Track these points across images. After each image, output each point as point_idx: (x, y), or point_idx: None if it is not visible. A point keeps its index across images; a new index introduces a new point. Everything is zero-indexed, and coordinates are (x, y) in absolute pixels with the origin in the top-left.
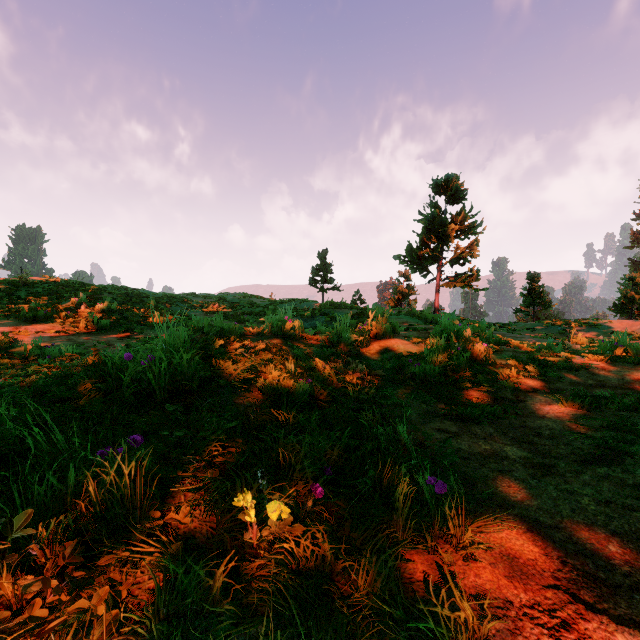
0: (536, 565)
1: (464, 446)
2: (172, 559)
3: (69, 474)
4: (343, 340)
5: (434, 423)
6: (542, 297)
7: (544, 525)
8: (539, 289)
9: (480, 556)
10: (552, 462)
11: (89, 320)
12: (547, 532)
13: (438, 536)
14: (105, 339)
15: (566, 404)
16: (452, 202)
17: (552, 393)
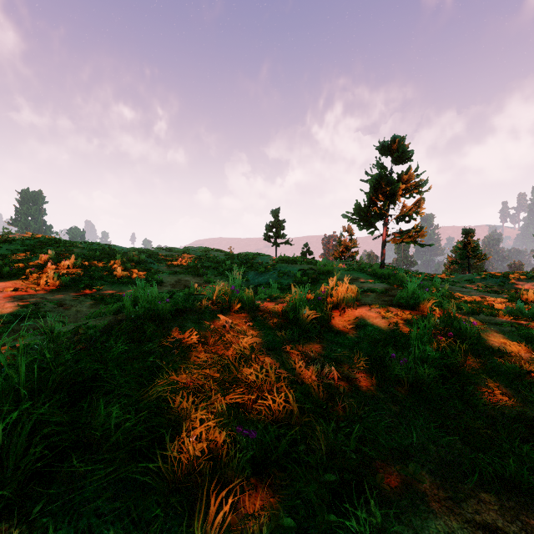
0: None
1: None
2: None
3: None
4: (300, 317)
5: (467, 503)
6: (477, 250)
7: None
8: (474, 243)
9: None
10: None
11: (49, 277)
12: None
13: None
14: (60, 297)
15: None
16: (398, 162)
17: None
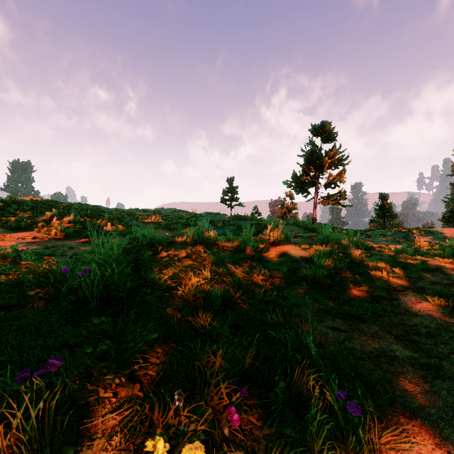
0: None
1: (356, 345)
2: None
3: None
4: (248, 247)
5: (327, 321)
6: (390, 211)
7: (450, 440)
8: (388, 205)
9: None
10: (437, 363)
11: (58, 229)
12: None
13: None
14: (69, 243)
15: (433, 303)
16: (326, 142)
17: (418, 292)
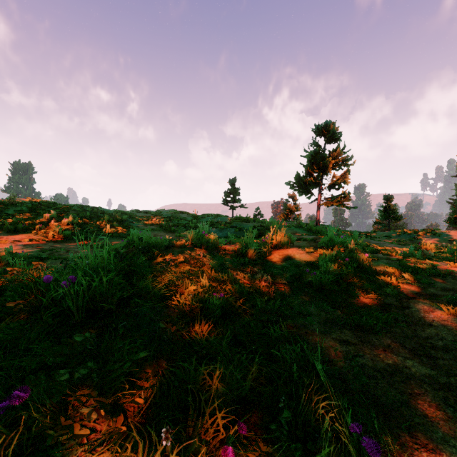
0: None
1: (367, 360)
2: None
3: None
4: (250, 251)
5: (335, 333)
6: (395, 213)
7: None
8: (393, 207)
9: None
10: None
11: (55, 231)
12: None
13: None
14: (66, 246)
15: (448, 312)
16: (329, 142)
17: (430, 299)
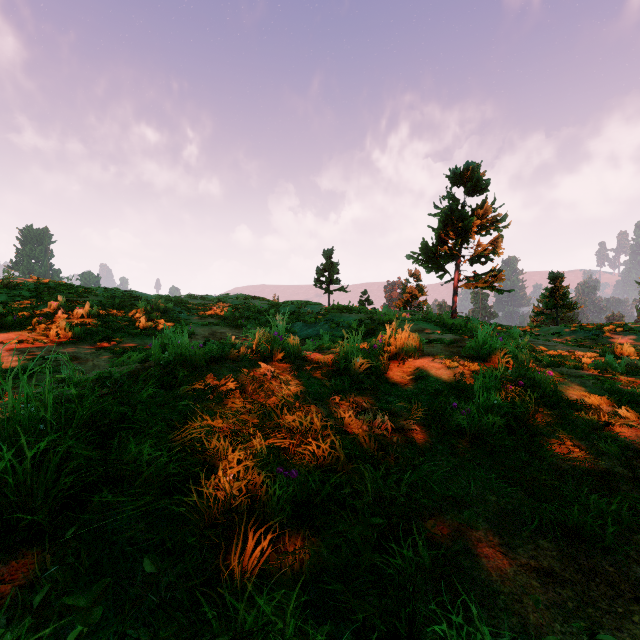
0: None
1: (611, 635)
2: None
3: None
4: (352, 366)
5: (523, 548)
6: (566, 298)
7: None
8: (563, 290)
9: None
10: None
11: (60, 328)
12: None
13: None
14: (74, 351)
15: None
16: (472, 194)
17: None
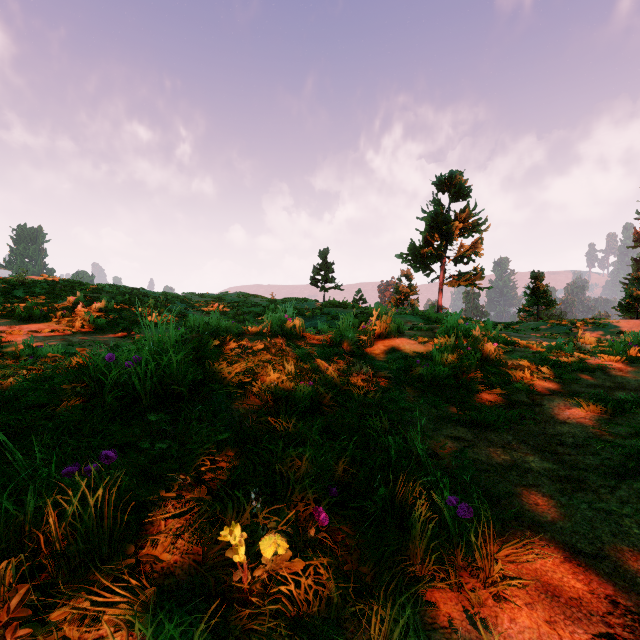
0: (581, 606)
1: (481, 456)
2: (143, 607)
3: (25, 498)
4: (346, 340)
5: (446, 430)
6: (546, 296)
7: (583, 553)
8: (543, 288)
9: (513, 594)
10: (581, 475)
11: (85, 319)
12: (588, 562)
13: (462, 568)
14: (101, 339)
15: (587, 408)
16: (456, 199)
17: (570, 396)
